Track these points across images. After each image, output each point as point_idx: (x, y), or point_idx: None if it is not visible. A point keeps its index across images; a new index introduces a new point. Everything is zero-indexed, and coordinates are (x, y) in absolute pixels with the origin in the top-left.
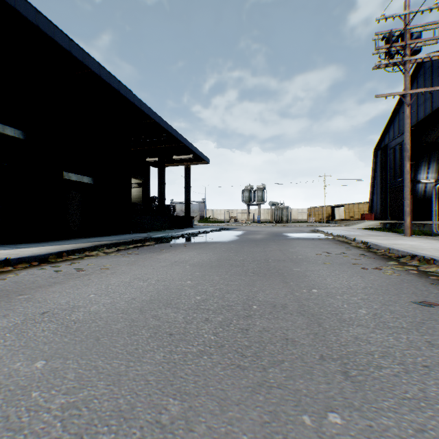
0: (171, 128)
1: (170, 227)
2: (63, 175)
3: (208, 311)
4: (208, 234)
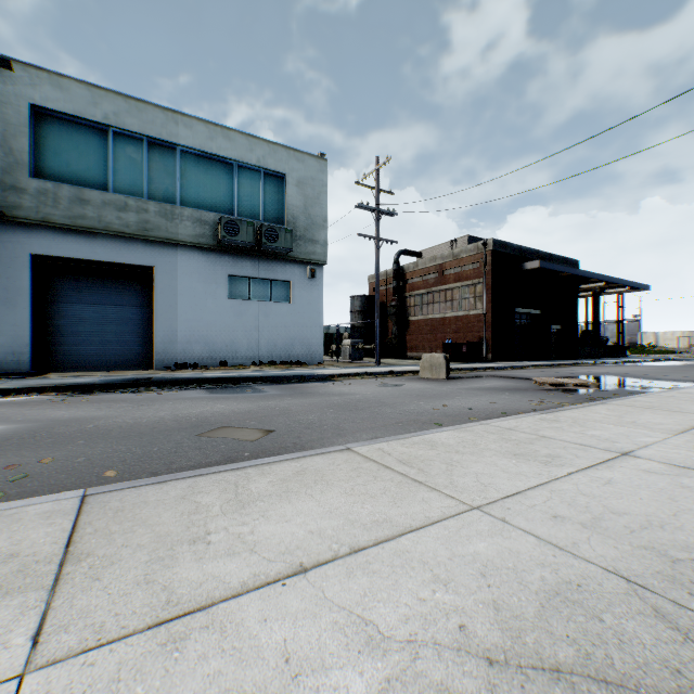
0: (609, 278)
1: (603, 356)
2: (550, 327)
3: (651, 371)
4: (648, 362)
